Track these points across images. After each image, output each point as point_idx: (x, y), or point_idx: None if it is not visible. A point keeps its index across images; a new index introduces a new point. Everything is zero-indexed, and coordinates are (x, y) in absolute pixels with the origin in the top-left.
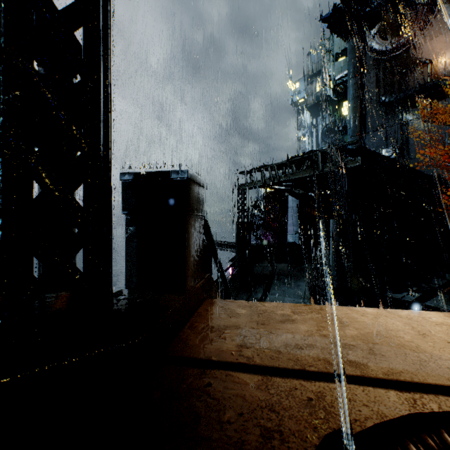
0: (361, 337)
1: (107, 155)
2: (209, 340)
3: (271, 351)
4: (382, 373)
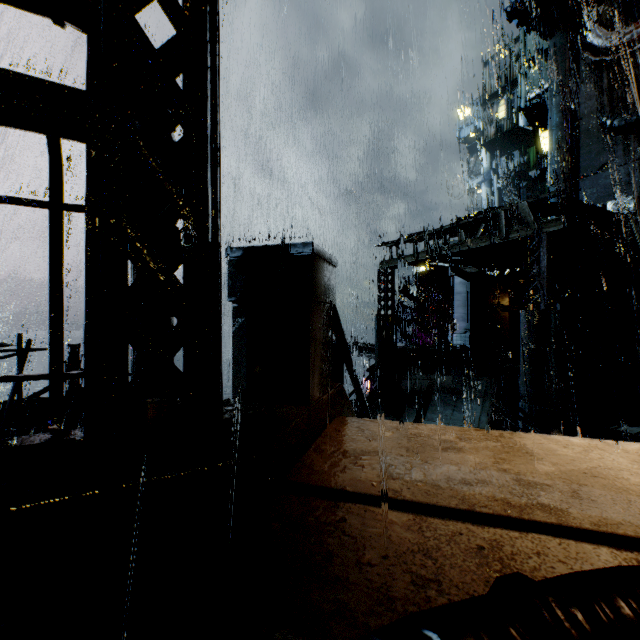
0: (560, 475)
1: (215, 226)
2: (342, 467)
3: (427, 485)
4: (590, 522)
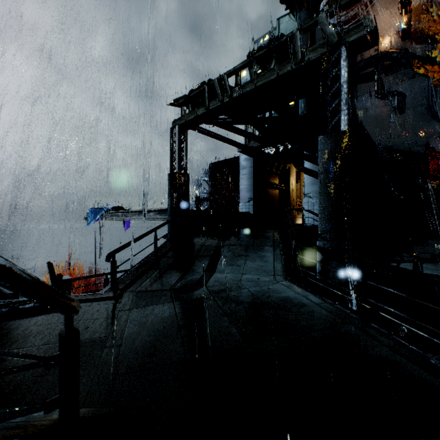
0: None
1: None
2: None
3: None
4: None
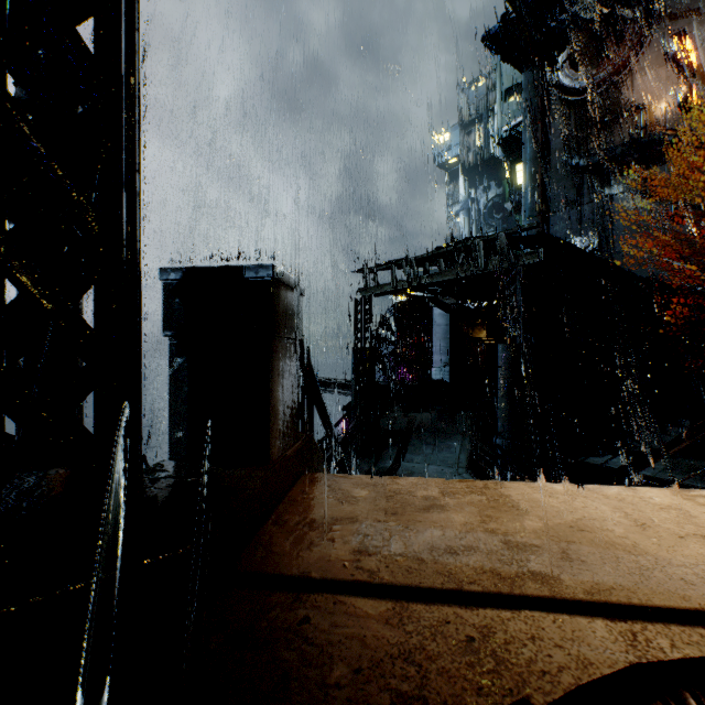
0: (548, 531)
1: (133, 238)
2: (308, 544)
3: (408, 560)
4: (583, 590)
